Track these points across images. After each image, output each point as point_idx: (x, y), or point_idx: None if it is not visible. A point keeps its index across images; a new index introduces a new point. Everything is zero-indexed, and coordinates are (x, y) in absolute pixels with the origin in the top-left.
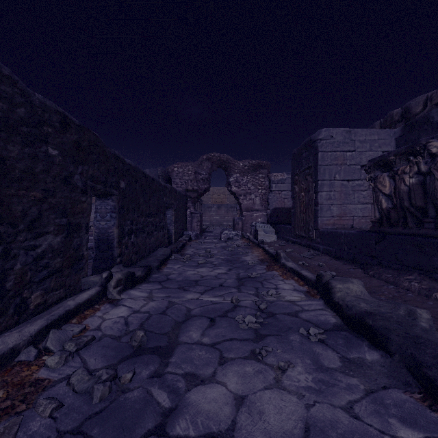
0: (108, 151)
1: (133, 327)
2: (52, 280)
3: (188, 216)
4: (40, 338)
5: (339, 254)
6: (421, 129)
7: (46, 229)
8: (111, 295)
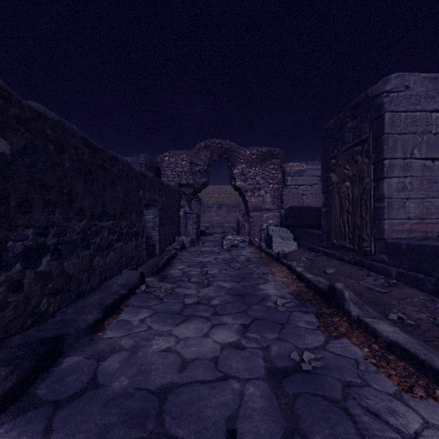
0: None
1: None
2: None
3: (182, 217)
4: None
5: None
6: None
7: None
8: None
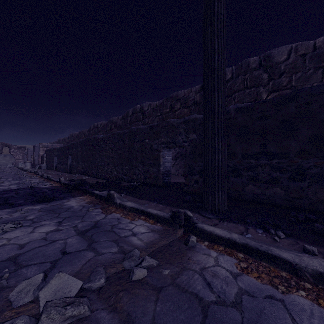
0: None
1: None
2: None
3: None
4: None
5: None
6: None
7: None
8: None
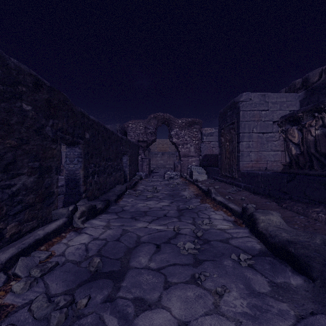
0: (75, 109)
1: (92, 253)
2: (26, 213)
3: (140, 161)
4: (11, 264)
5: (257, 190)
6: (320, 92)
7: (20, 171)
8: (76, 225)
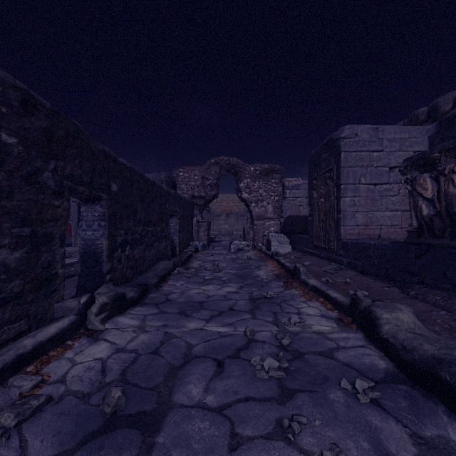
0: (94, 146)
1: (112, 376)
2: (7, 309)
3: (195, 225)
4: None
5: (368, 269)
6: None
7: None
8: (91, 325)
